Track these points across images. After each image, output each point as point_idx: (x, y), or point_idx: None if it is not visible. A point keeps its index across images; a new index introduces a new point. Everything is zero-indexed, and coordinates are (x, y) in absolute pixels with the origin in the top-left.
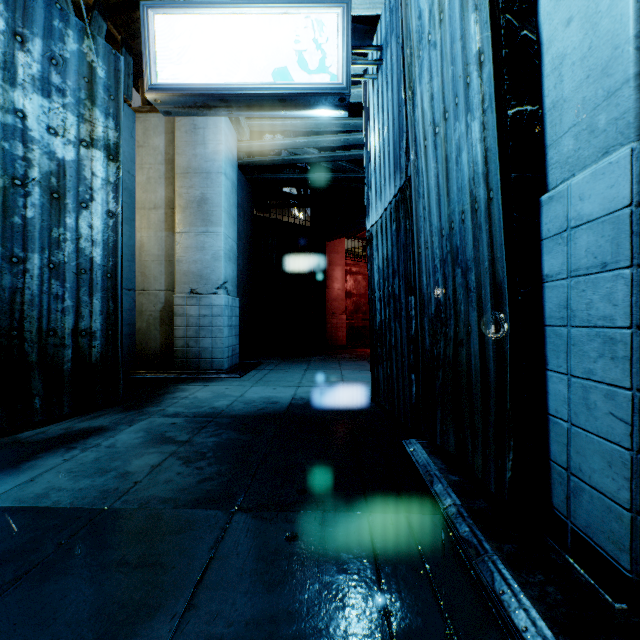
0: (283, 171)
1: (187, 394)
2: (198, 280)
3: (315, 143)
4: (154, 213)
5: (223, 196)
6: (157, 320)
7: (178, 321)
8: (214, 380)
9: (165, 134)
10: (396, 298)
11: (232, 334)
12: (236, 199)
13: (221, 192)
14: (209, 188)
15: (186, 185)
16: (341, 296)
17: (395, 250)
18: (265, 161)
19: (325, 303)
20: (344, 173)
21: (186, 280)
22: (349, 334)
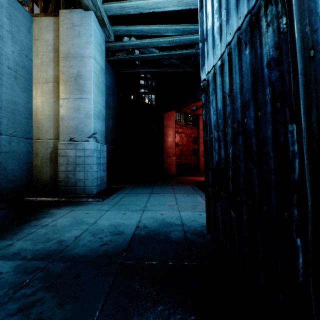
0: (137, 67)
1: (50, 221)
2: (75, 132)
3: (157, 43)
4: (46, 86)
5: (92, 73)
6: (48, 159)
7: (61, 160)
8: (82, 204)
9: (53, 31)
10: (249, 133)
11: (100, 169)
12: (104, 79)
13: (91, 70)
14: (83, 67)
15: (67, 65)
16: (172, 145)
17: (248, 77)
18: (125, 58)
19: (163, 150)
20: (175, 68)
21: (67, 132)
22: (177, 168)
